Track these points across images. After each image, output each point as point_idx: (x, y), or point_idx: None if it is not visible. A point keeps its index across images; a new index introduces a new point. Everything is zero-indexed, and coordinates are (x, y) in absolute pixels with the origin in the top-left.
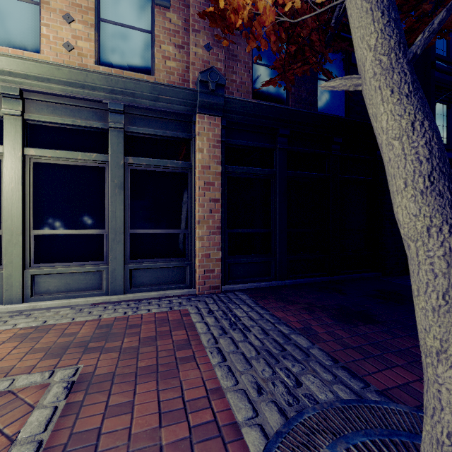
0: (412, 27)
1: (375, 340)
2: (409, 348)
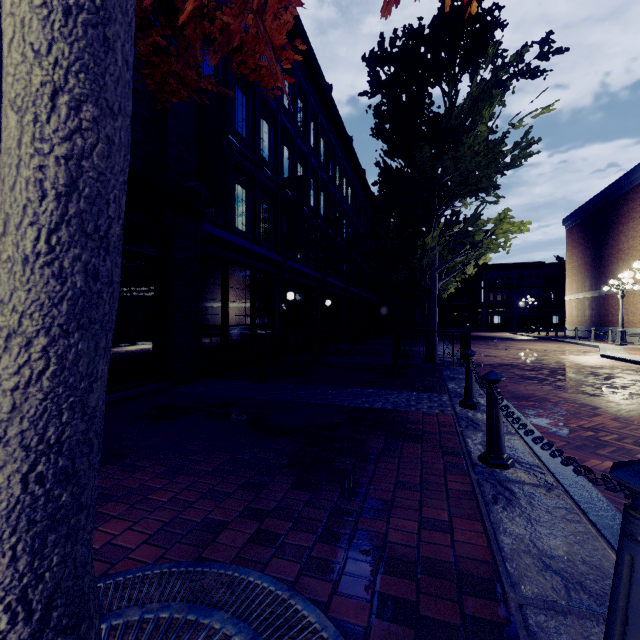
0: (150, 57)
1: (103, 489)
2: (148, 481)
